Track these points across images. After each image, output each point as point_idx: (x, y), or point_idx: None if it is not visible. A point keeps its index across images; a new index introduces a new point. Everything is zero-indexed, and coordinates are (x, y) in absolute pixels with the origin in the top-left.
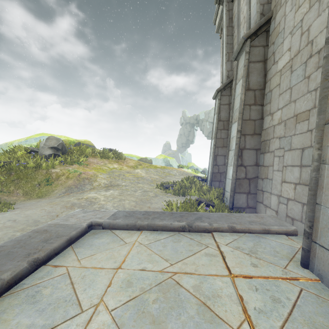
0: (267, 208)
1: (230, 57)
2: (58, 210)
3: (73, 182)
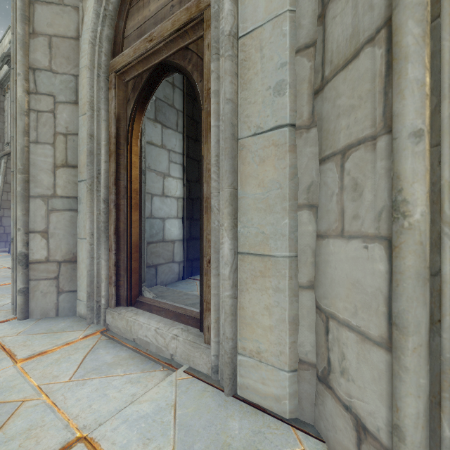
0: None
1: (1, 140)
2: None
3: None
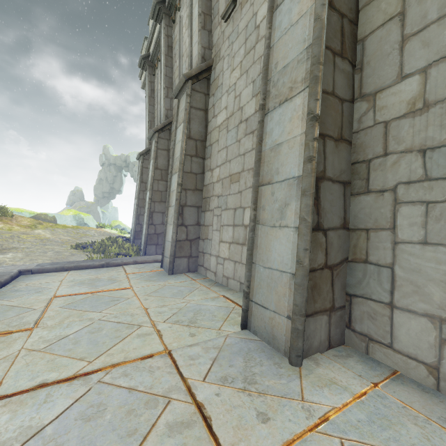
0: None
1: (152, 125)
2: None
3: None
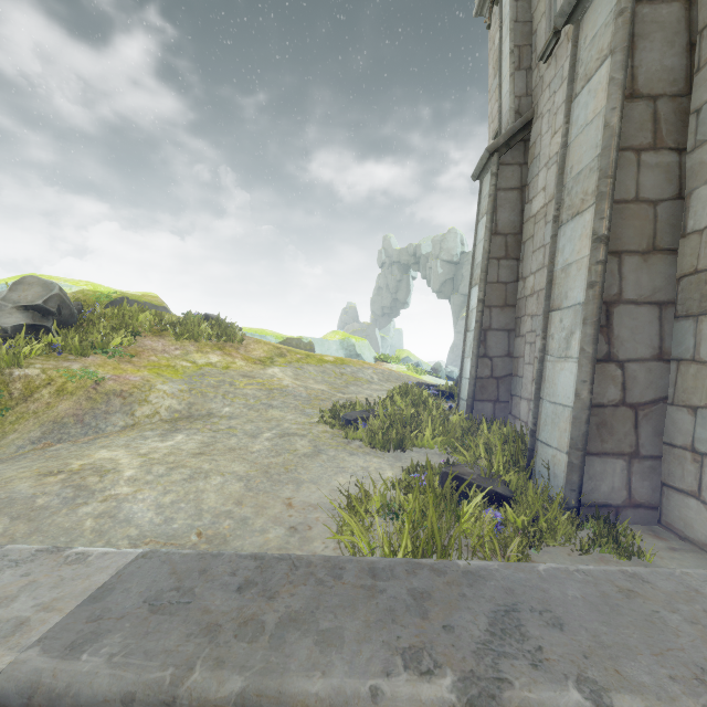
0: None
1: (523, 60)
2: None
3: (74, 408)
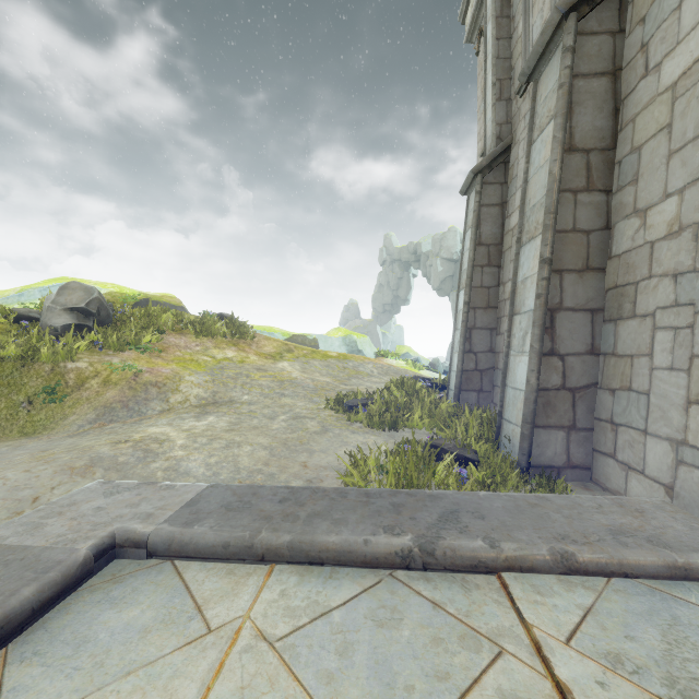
0: (632, 473)
1: (503, 92)
2: (45, 480)
3: (119, 395)
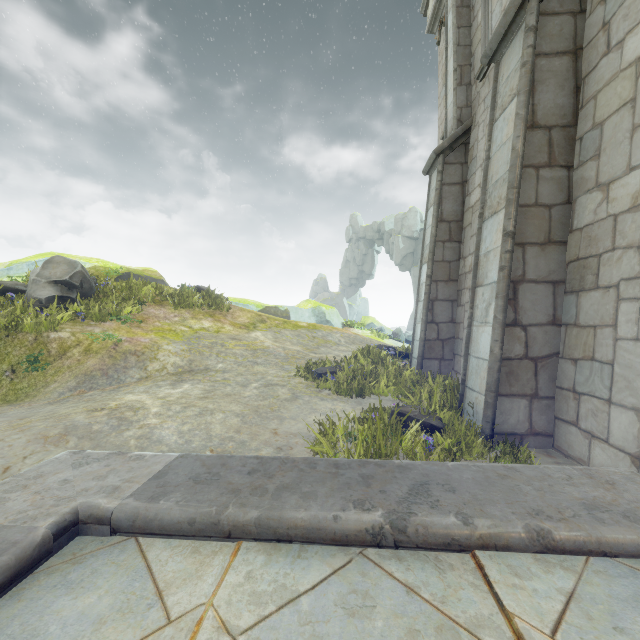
0: (596, 441)
1: (464, 77)
2: (18, 450)
3: (99, 363)
